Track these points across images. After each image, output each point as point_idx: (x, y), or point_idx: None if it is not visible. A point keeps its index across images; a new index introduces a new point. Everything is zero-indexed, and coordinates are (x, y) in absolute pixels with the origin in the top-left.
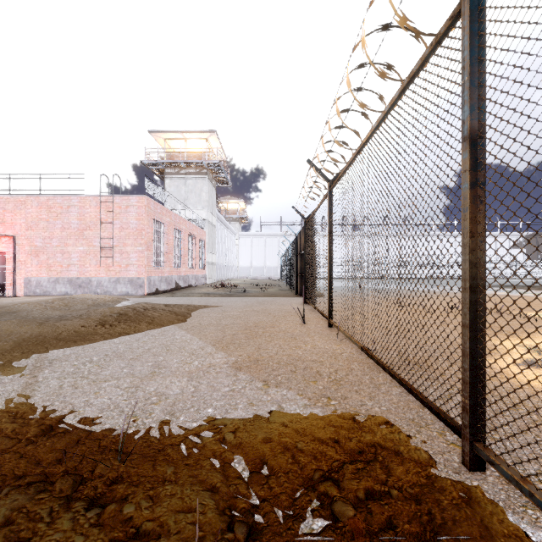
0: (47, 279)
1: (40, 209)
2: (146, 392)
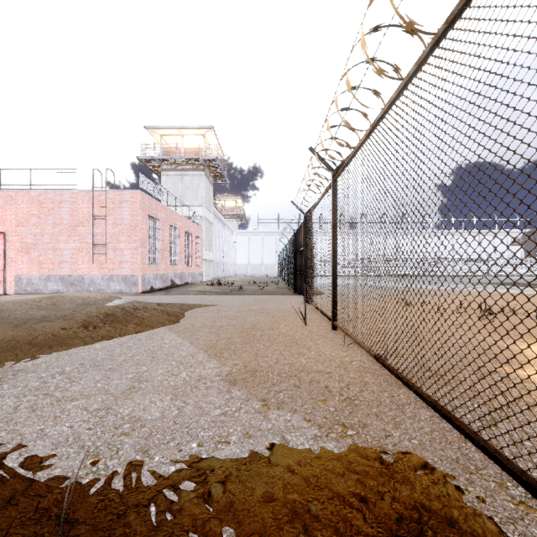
0: (39, 276)
1: (31, 205)
2: (119, 416)
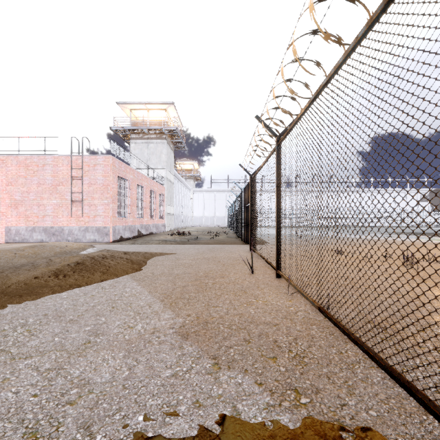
0: (25, 228)
1: (19, 167)
2: (68, 379)
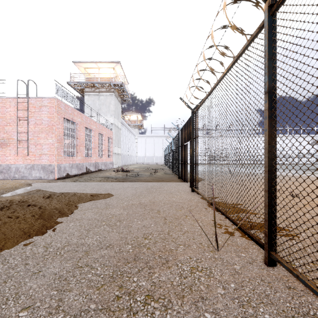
0: None
1: None
2: None
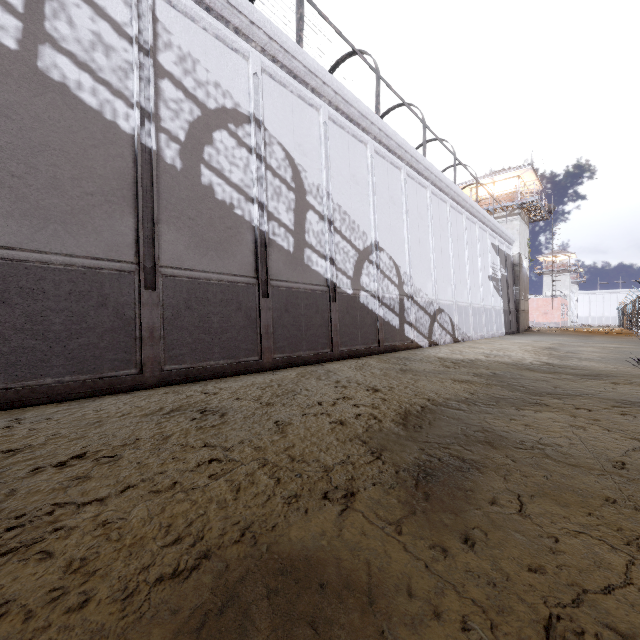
0: None
1: None
2: None
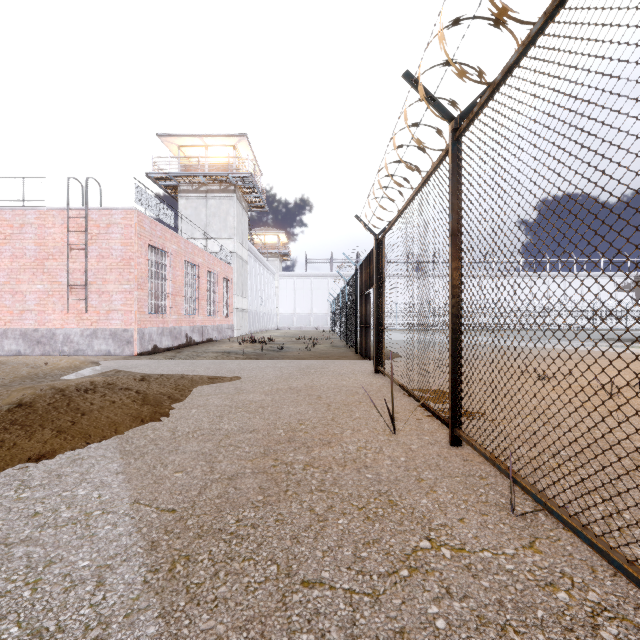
0: None
1: None
2: None
